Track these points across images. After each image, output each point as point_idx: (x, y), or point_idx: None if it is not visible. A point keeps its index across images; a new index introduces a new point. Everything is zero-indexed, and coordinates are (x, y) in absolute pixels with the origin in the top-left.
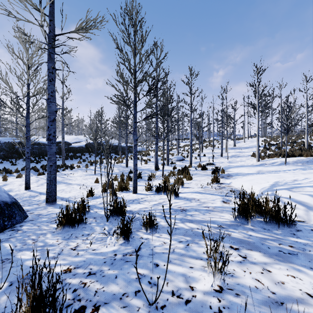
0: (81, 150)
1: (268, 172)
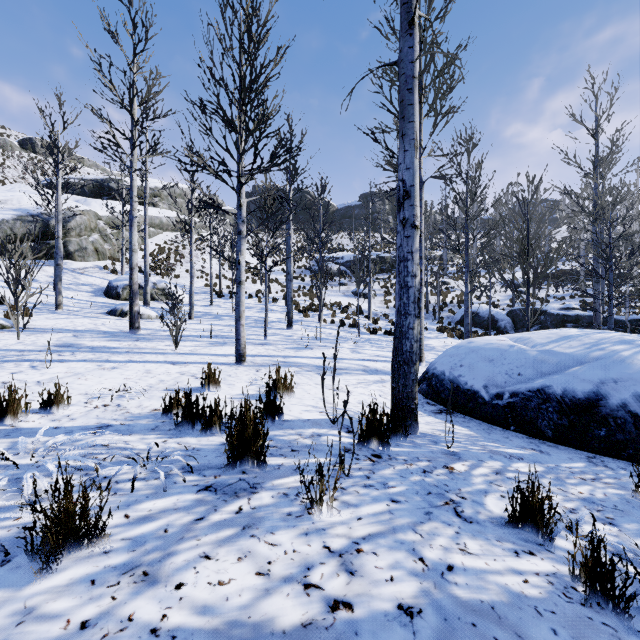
0: None
1: None
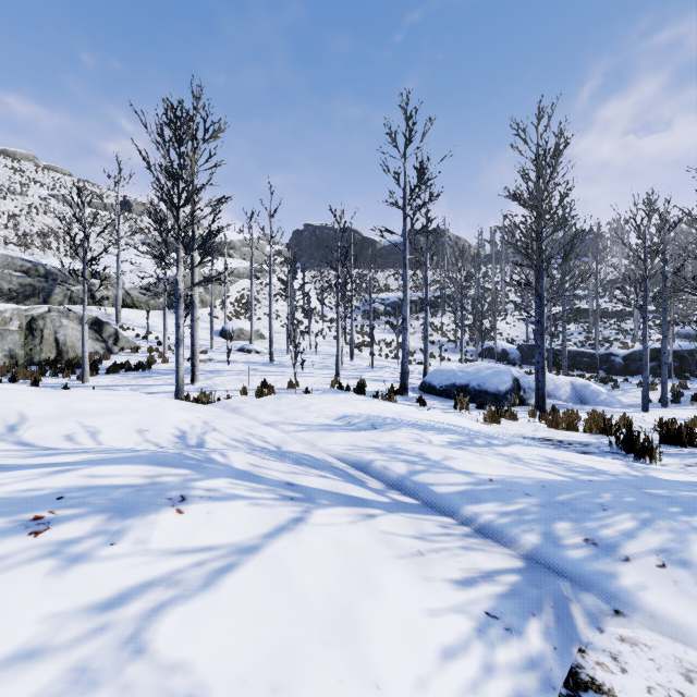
0: None
1: (471, 433)
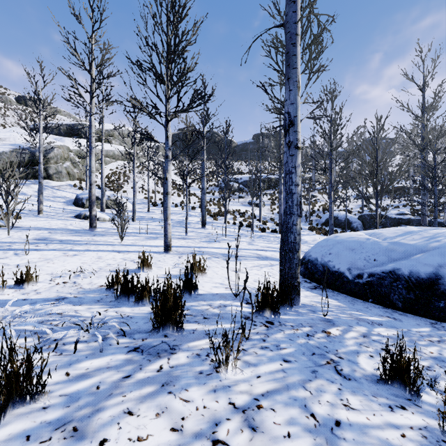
0: None
1: None
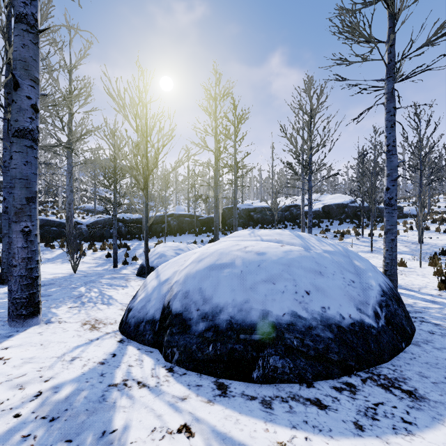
0: (317, 215)
1: None
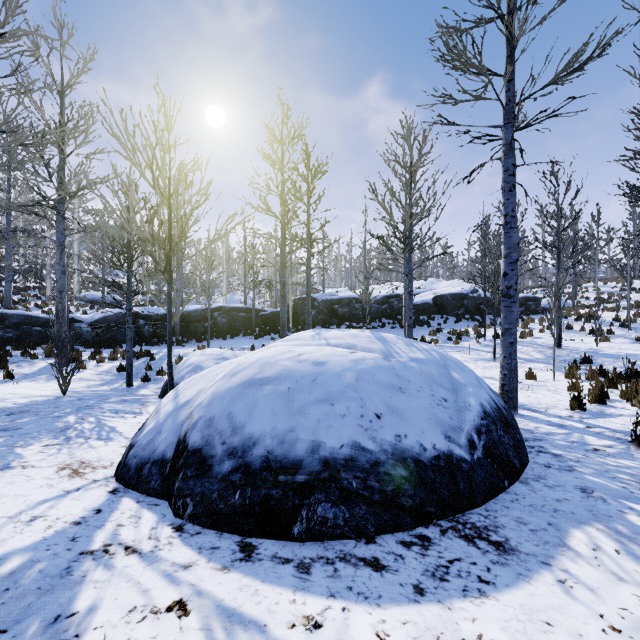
0: (426, 309)
1: None
